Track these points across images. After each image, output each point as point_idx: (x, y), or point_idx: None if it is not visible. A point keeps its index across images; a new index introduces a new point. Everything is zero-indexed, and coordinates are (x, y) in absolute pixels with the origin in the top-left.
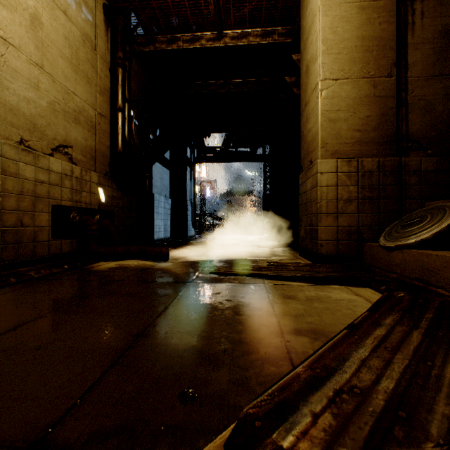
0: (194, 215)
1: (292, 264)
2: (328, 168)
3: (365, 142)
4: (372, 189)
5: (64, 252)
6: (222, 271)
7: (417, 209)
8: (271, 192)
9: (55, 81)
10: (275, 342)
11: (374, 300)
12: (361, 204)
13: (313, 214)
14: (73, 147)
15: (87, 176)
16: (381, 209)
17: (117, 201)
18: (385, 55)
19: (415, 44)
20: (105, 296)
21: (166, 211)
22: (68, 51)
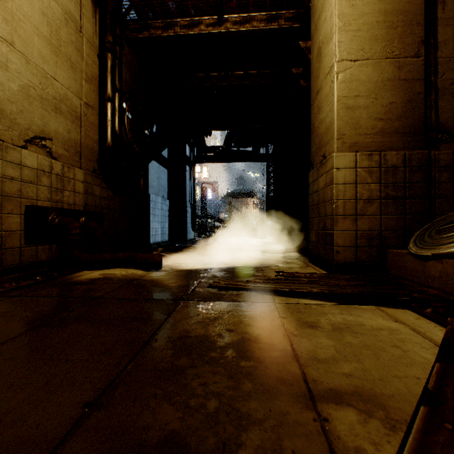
0: (194, 217)
1: (305, 274)
2: (345, 163)
3: (389, 132)
4: (396, 187)
5: (40, 259)
6: (223, 284)
7: (448, 210)
8: (275, 192)
9: (29, 62)
10: (306, 421)
11: (423, 330)
12: (383, 205)
13: (327, 216)
14: (53, 139)
15: (70, 173)
16: (407, 211)
17: (107, 202)
18: (412, 31)
19: (446, 20)
20: (69, 323)
21: (164, 213)
22: (46, 29)
